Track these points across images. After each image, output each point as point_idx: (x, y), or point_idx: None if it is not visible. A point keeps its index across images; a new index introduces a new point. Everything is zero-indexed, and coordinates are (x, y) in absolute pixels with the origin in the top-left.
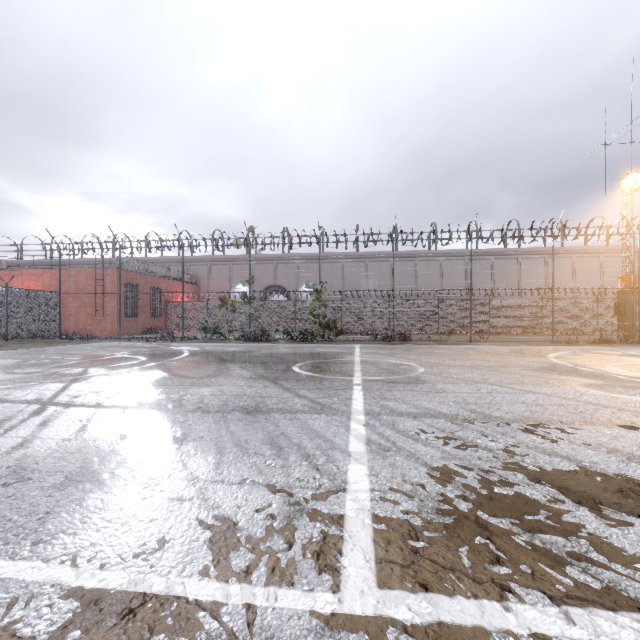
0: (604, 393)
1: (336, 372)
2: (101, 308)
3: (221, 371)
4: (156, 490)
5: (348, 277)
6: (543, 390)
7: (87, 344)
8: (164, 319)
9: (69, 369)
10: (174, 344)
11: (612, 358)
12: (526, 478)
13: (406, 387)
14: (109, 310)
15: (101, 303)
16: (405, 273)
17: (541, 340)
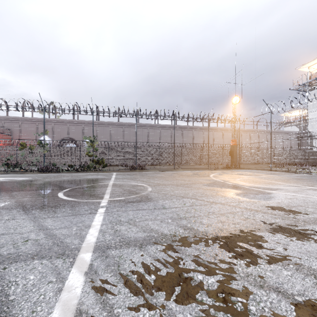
0: (247, 199)
1: (91, 195)
2: None
3: None
4: None
5: (113, 135)
6: (219, 200)
7: None
8: None
9: None
10: None
11: (235, 176)
12: None
13: (138, 206)
14: None
15: None
16: (143, 134)
17: (203, 167)
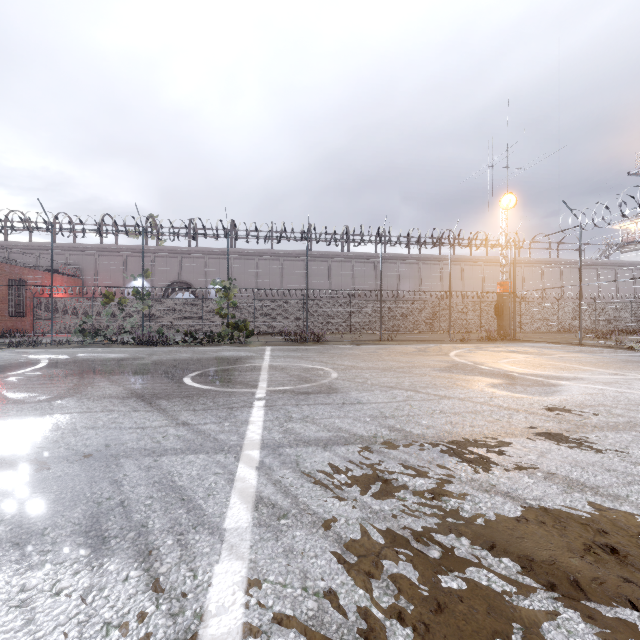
0: (509, 394)
1: (237, 382)
2: None
3: (79, 389)
4: None
5: (262, 275)
6: (456, 394)
7: None
8: (30, 319)
9: None
10: (33, 351)
11: (501, 355)
12: (473, 544)
13: (317, 399)
14: None
15: None
16: (319, 273)
17: (440, 338)
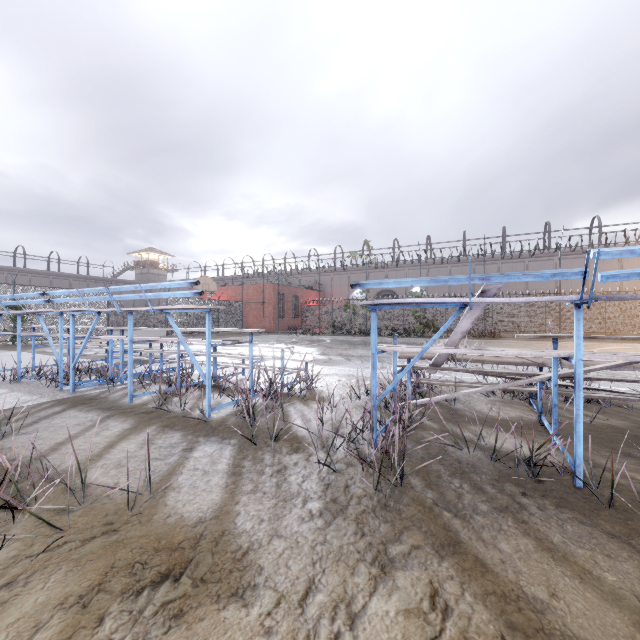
0: None
1: None
2: (262, 312)
3: (353, 347)
4: (348, 364)
5: None
6: None
7: (264, 335)
8: (300, 319)
9: (279, 344)
10: (316, 336)
11: None
12: None
13: None
14: (267, 313)
15: (262, 308)
16: None
17: None
